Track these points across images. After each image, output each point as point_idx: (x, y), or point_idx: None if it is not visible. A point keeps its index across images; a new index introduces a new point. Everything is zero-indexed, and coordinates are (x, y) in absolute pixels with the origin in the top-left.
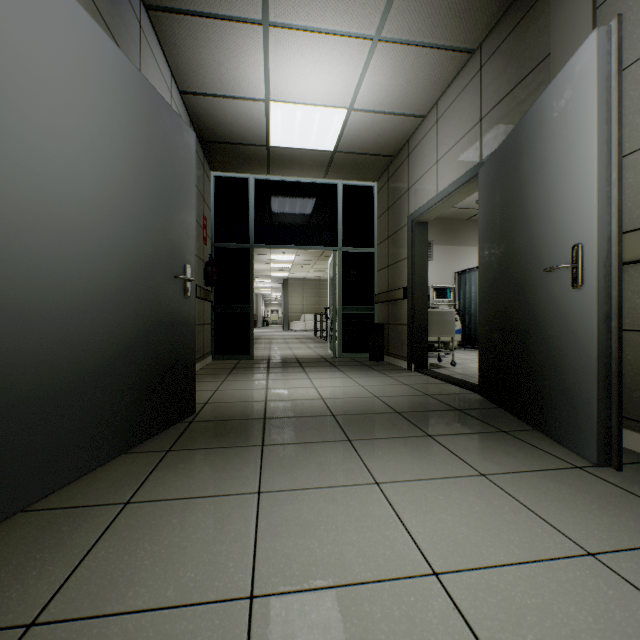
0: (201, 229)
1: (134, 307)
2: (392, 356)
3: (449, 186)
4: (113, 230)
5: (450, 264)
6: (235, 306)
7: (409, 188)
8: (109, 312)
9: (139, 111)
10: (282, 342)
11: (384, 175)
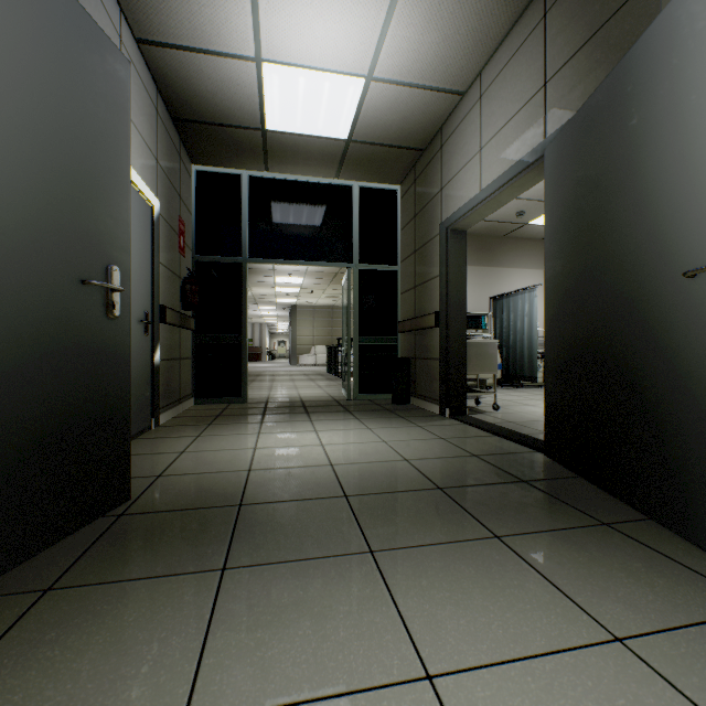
0: (176, 235)
1: None
2: (420, 398)
3: (498, 178)
4: None
5: (484, 288)
6: (224, 336)
7: (442, 188)
8: None
9: None
10: (287, 379)
11: (410, 175)
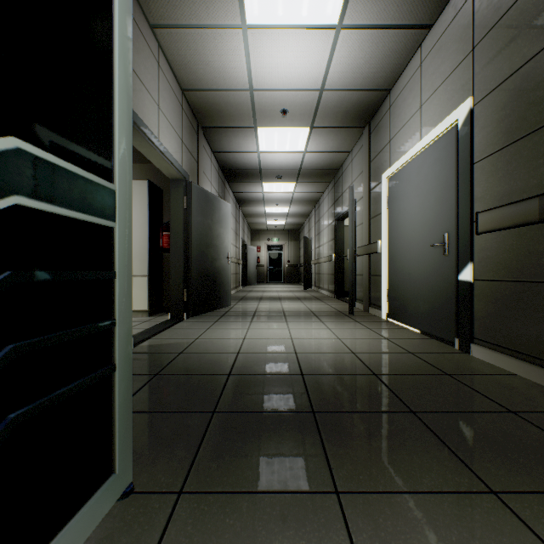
0: None
1: None
2: None
3: (172, 156)
4: None
5: None
6: None
7: None
8: None
9: None
10: None
11: None
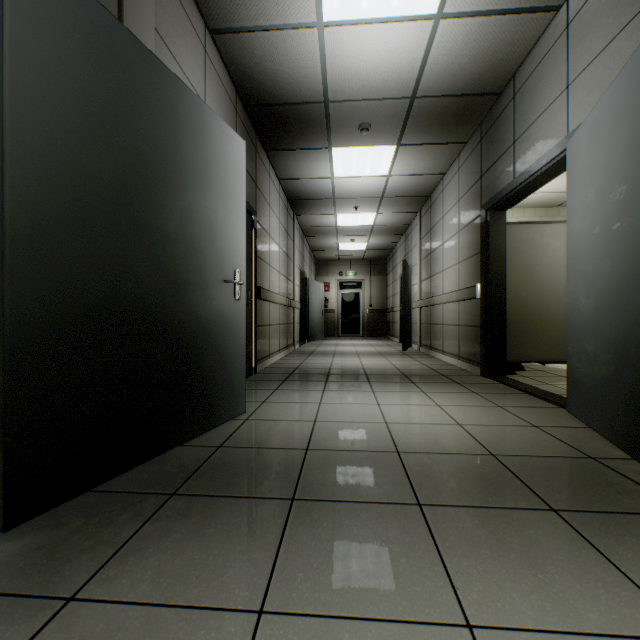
0: None
1: (623, 310)
2: None
3: None
4: (609, 246)
5: None
6: None
7: None
8: (607, 316)
9: (627, 104)
10: None
11: None
